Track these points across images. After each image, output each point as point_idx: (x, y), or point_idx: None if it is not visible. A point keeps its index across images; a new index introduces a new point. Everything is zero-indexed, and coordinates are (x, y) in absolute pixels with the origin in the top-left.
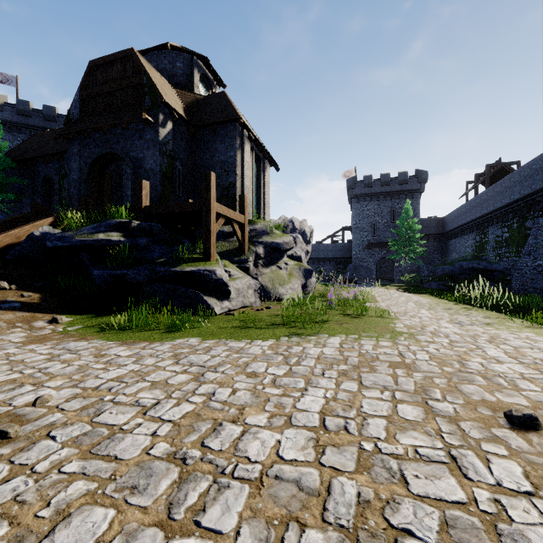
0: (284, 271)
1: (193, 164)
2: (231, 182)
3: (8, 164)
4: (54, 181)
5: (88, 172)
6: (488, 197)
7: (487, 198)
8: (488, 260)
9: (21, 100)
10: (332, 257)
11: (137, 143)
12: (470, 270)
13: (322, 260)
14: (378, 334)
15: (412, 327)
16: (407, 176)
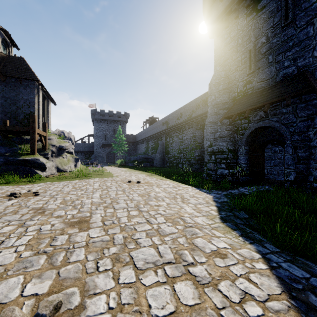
0: (66, 159)
1: (1, 95)
2: (31, 112)
3: None
4: None
5: None
6: (149, 130)
7: (149, 130)
8: (148, 154)
9: None
10: (82, 150)
11: None
12: (142, 158)
13: (76, 152)
14: (108, 177)
15: (118, 175)
16: (121, 114)
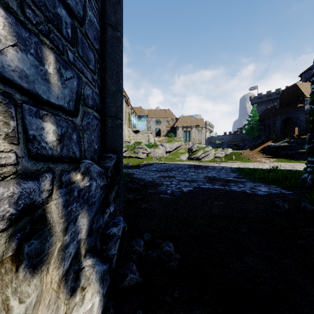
0: None
1: None
2: None
3: (258, 123)
4: (271, 125)
5: (281, 124)
6: None
7: None
8: None
9: (259, 94)
10: None
11: (297, 112)
12: None
13: None
14: None
15: None
16: None
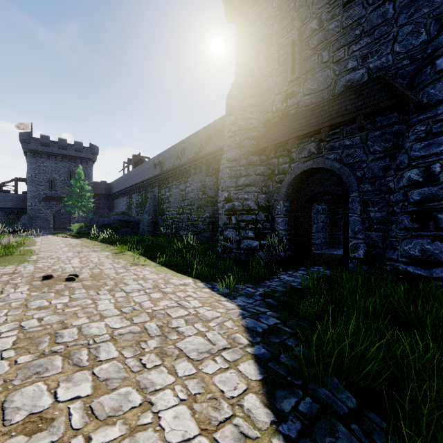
0: None
1: None
2: None
3: None
4: None
5: None
6: (132, 175)
7: (132, 176)
8: (129, 215)
9: None
10: (1, 207)
11: None
12: (119, 221)
13: None
14: (10, 264)
15: (42, 257)
16: (82, 146)
